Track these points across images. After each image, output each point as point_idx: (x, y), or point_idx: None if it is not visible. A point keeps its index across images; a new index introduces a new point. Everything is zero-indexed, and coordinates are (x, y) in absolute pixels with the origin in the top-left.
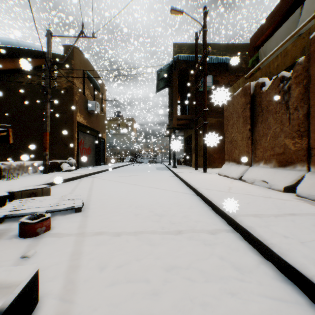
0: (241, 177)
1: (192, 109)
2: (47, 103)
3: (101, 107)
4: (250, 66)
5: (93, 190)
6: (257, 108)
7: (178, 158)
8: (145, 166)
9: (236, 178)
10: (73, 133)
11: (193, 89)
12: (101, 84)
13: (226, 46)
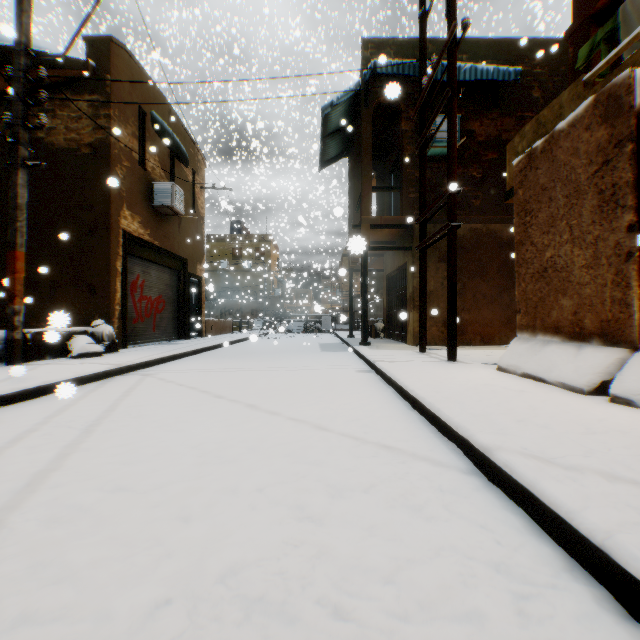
0: (600, 385)
1: (409, 201)
2: (19, 169)
3: (191, 203)
4: (581, 66)
5: (93, 437)
6: None
7: (371, 322)
8: (296, 340)
9: (581, 390)
10: (110, 258)
11: (411, 153)
12: (192, 150)
13: (492, 44)
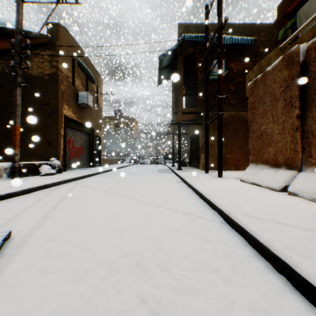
0: (284, 187)
1: (200, 101)
2: (17, 87)
3: (95, 101)
4: (280, 39)
5: (58, 209)
6: (313, 82)
7: (182, 159)
8: (146, 168)
9: (276, 189)
10: (58, 128)
11: (202, 78)
12: (96, 76)
13: (240, 26)
